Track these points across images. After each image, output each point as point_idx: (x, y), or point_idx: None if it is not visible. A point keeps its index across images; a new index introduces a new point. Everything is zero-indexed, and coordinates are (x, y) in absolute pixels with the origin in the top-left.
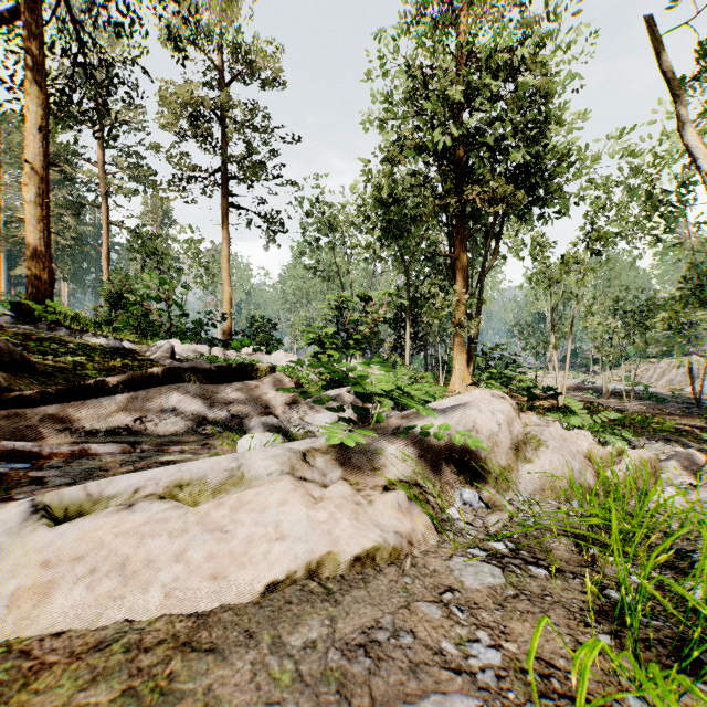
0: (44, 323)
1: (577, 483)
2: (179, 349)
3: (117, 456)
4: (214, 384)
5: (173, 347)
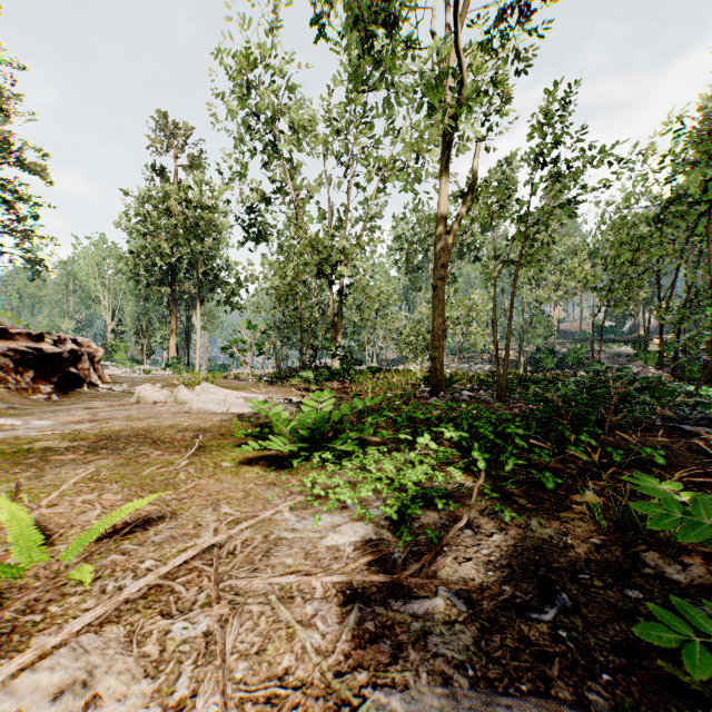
0: None
1: None
2: None
3: None
4: None
5: None
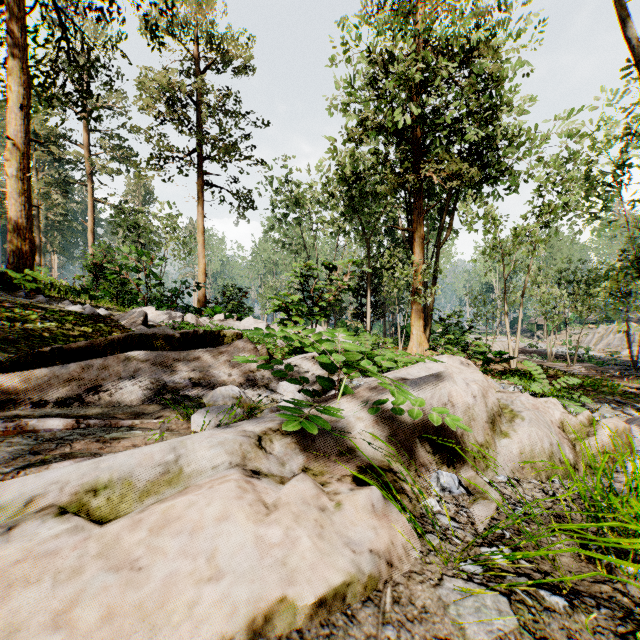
0: (24, 291)
1: (556, 458)
2: (153, 316)
3: (57, 433)
4: (177, 352)
5: (146, 314)
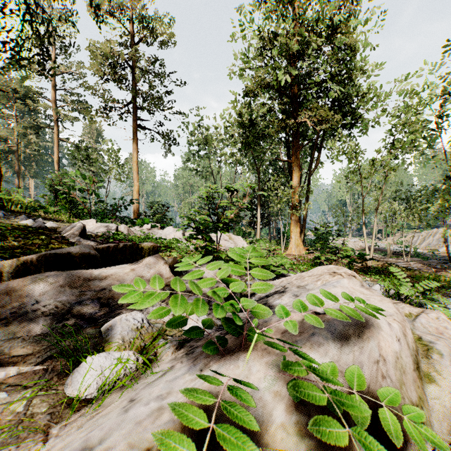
0: None
1: None
2: (93, 227)
3: None
4: (89, 270)
5: (84, 226)
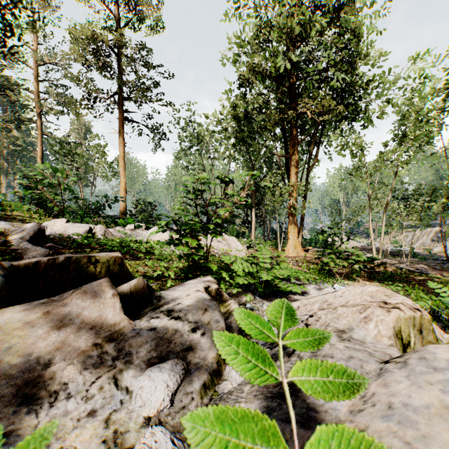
0: None
1: None
2: (61, 228)
3: None
4: None
5: (40, 228)
